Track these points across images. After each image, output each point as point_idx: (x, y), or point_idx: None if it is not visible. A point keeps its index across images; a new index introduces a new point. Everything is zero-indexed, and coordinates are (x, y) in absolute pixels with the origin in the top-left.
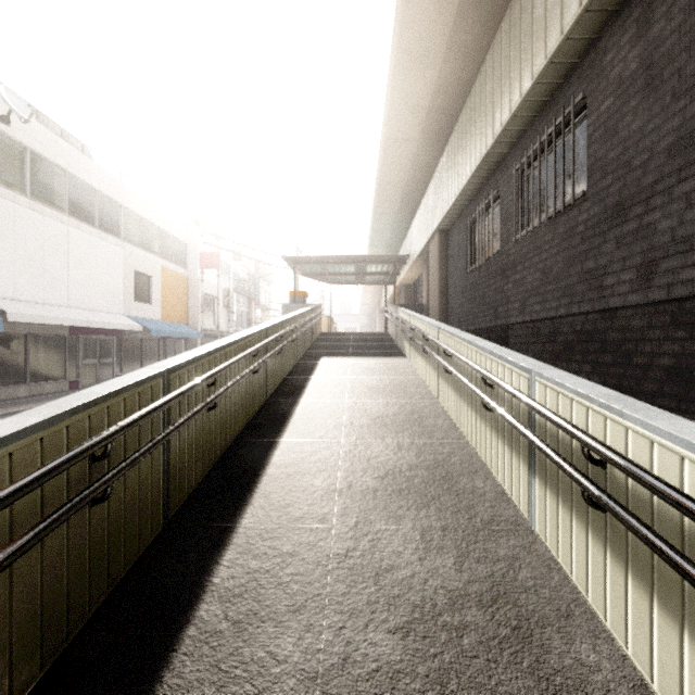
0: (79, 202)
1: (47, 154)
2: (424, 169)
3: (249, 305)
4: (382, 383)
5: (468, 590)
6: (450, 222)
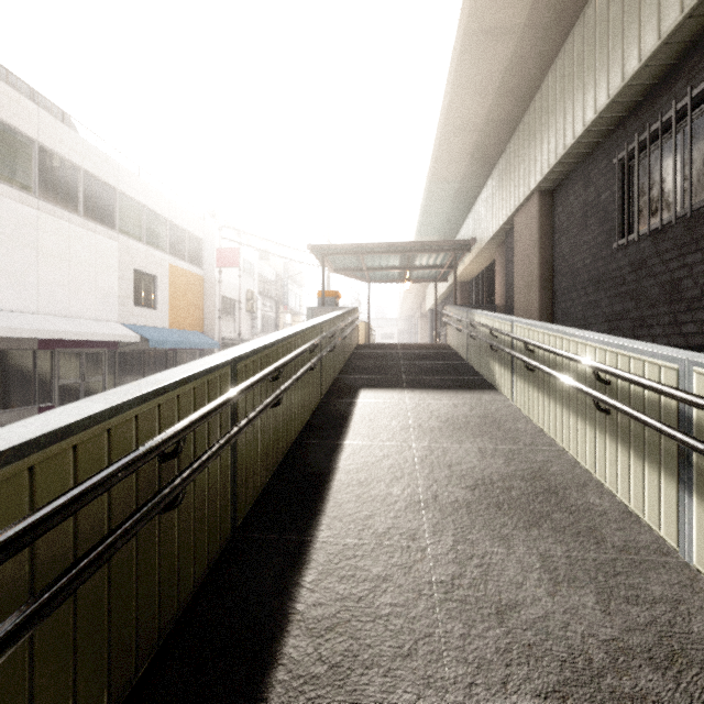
0: (56, 182)
1: (5, 116)
2: (516, 97)
3: (277, 310)
4: (492, 469)
5: None
6: (564, 171)
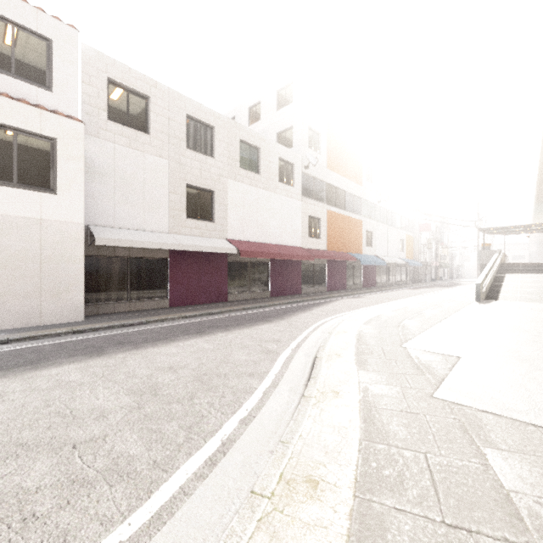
0: (388, 218)
1: (384, 207)
2: None
3: (436, 245)
4: (533, 281)
5: (540, 299)
6: None
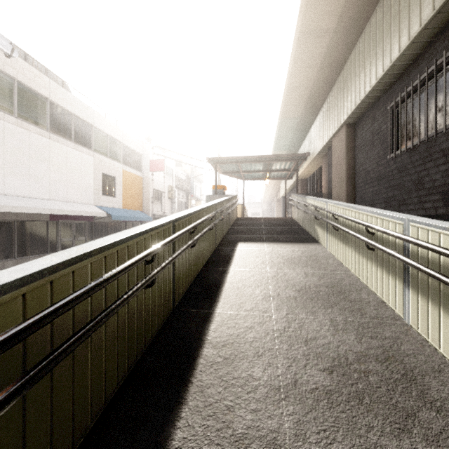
0: (59, 122)
1: (31, 85)
2: (332, 68)
3: (186, 197)
4: (311, 282)
5: None
6: (360, 113)
